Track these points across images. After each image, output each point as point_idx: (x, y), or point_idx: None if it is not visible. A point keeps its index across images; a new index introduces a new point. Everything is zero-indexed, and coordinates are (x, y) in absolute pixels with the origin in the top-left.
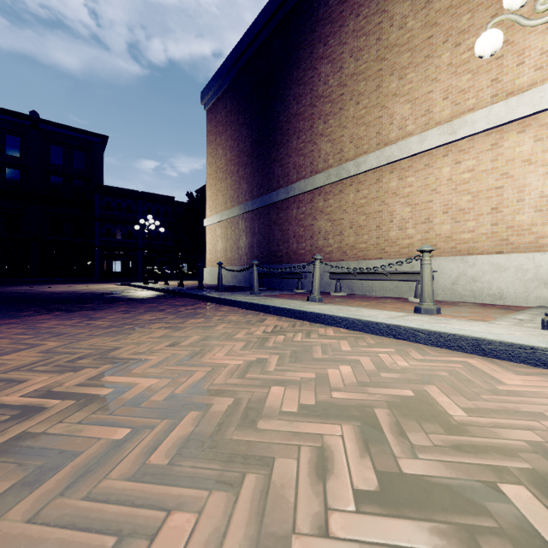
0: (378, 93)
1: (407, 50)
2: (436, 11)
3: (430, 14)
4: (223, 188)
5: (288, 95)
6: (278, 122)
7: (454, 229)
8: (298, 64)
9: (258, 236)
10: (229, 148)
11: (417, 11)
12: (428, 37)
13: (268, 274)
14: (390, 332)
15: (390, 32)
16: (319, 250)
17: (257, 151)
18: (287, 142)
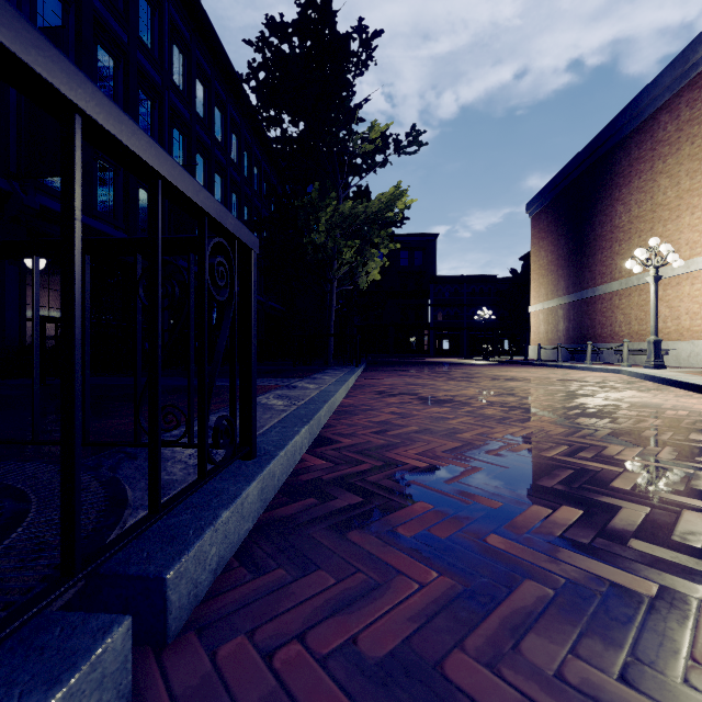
0: (651, 233)
1: (667, 209)
2: (682, 190)
3: (679, 191)
4: (545, 283)
5: (594, 221)
6: (588, 239)
7: (690, 324)
8: (601, 200)
9: (572, 322)
10: (549, 252)
11: (672, 187)
12: (678, 205)
13: (577, 351)
14: (591, 370)
15: (658, 195)
16: (616, 334)
17: (572, 258)
18: (594, 255)
